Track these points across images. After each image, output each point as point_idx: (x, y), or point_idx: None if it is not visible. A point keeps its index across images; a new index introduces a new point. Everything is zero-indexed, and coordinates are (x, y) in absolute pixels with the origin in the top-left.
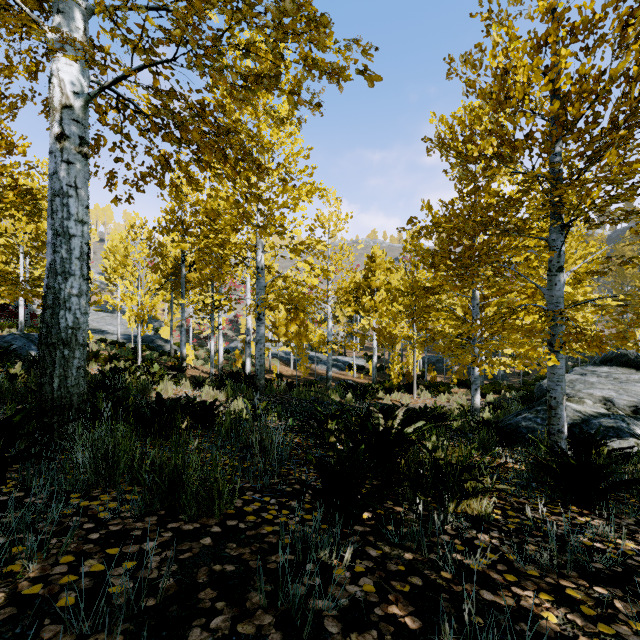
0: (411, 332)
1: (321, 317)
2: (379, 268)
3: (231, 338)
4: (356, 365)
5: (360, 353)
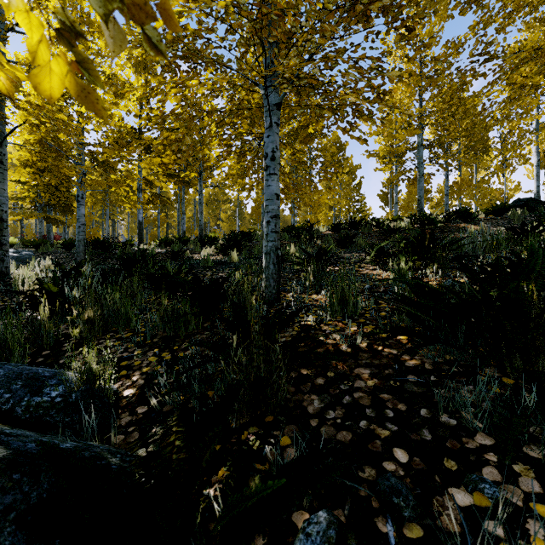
0: None
1: None
2: None
3: None
4: None
5: None
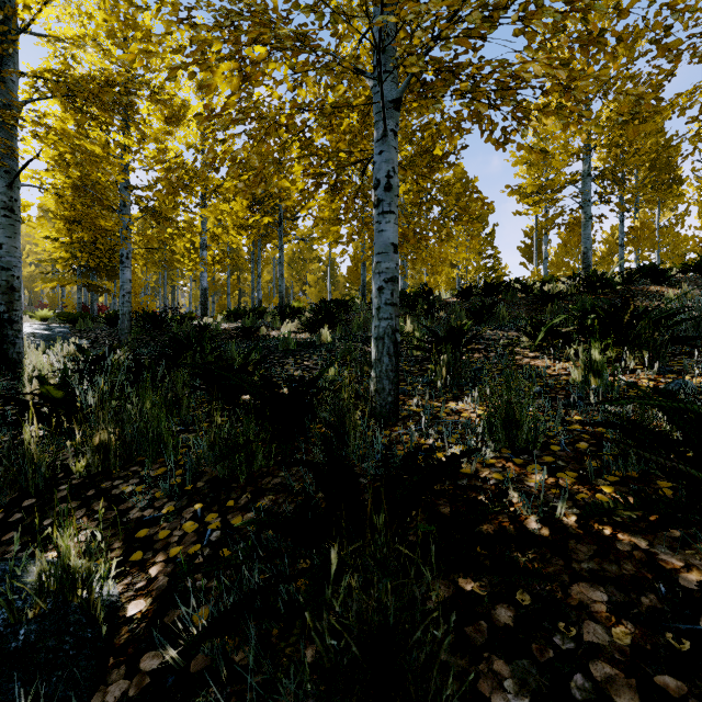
0: None
1: None
2: None
3: None
4: None
5: None
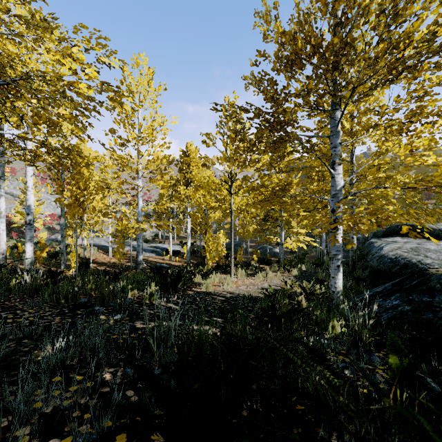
0: (215, 225)
1: (145, 214)
2: (193, 162)
3: (59, 232)
4: (173, 250)
5: (177, 241)
